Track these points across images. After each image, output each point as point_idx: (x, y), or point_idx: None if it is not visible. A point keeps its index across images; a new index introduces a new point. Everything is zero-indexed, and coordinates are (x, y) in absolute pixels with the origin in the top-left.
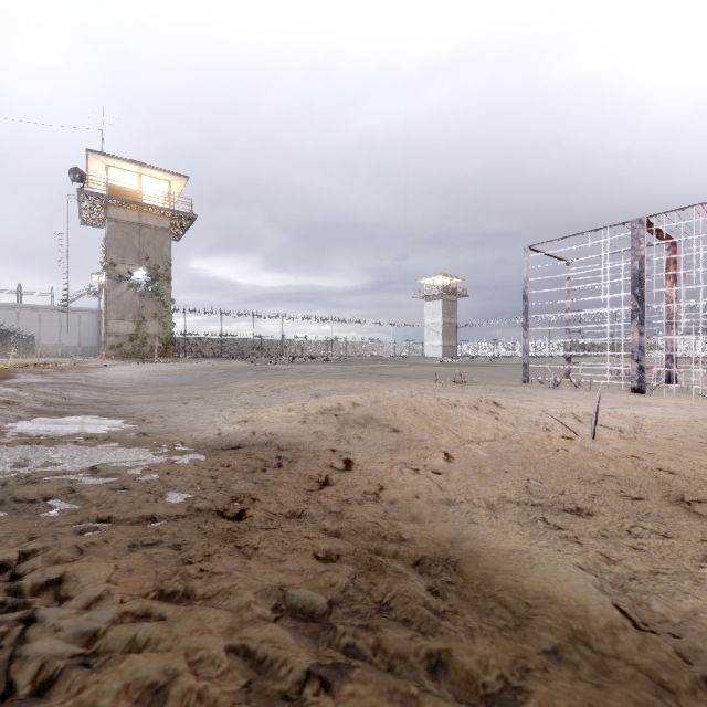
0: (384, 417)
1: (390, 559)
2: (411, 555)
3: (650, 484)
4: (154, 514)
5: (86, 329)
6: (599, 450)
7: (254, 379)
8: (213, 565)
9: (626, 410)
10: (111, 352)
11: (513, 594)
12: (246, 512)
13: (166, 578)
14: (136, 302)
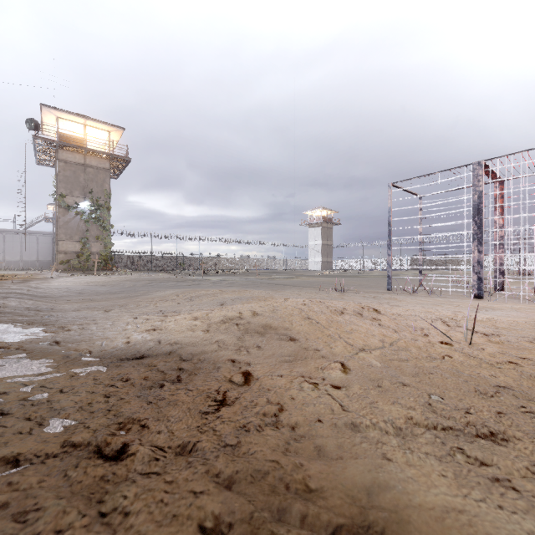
0: (282, 325)
1: (297, 533)
2: (323, 523)
3: None
4: (18, 454)
5: (43, 248)
6: (479, 356)
7: (173, 288)
8: None
9: (478, 314)
10: (61, 267)
11: None
12: (129, 448)
13: None
14: (82, 226)
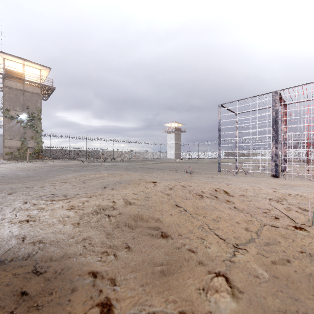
0: (153, 217)
1: None
2: None
3: None
4: None
5: None
6: None
7: (76, 172)
8: None
9: (288, 190)
10: (6, 156)
11: None
12: None
13: None
14: (21, 130)
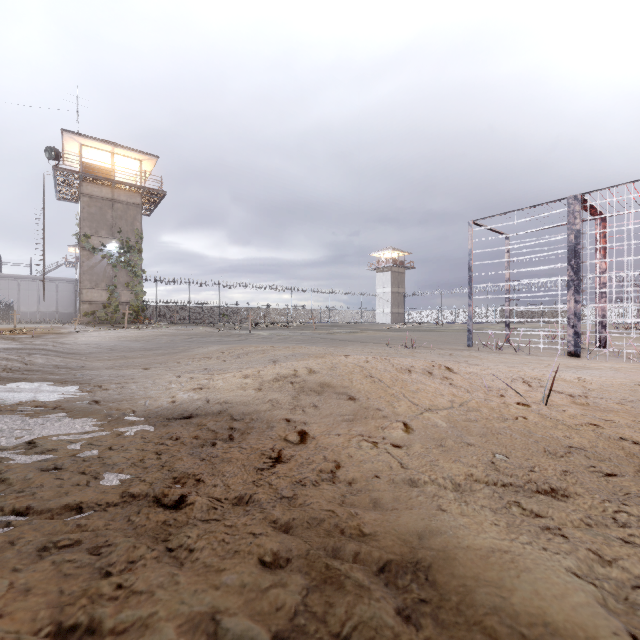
0: (341, 384)
1: (349, 566)
2: (374, 558)
3: (618, 457)
4: (80, 502)
5: (63, 297)
6: (557, 417)
7: (217, 344)
8: (134, 578)
9: (569, 374)
10: (85, 319)
11: (503, 621)
12: (187, 498)
13: (70, 602)
14: (109, 272)
